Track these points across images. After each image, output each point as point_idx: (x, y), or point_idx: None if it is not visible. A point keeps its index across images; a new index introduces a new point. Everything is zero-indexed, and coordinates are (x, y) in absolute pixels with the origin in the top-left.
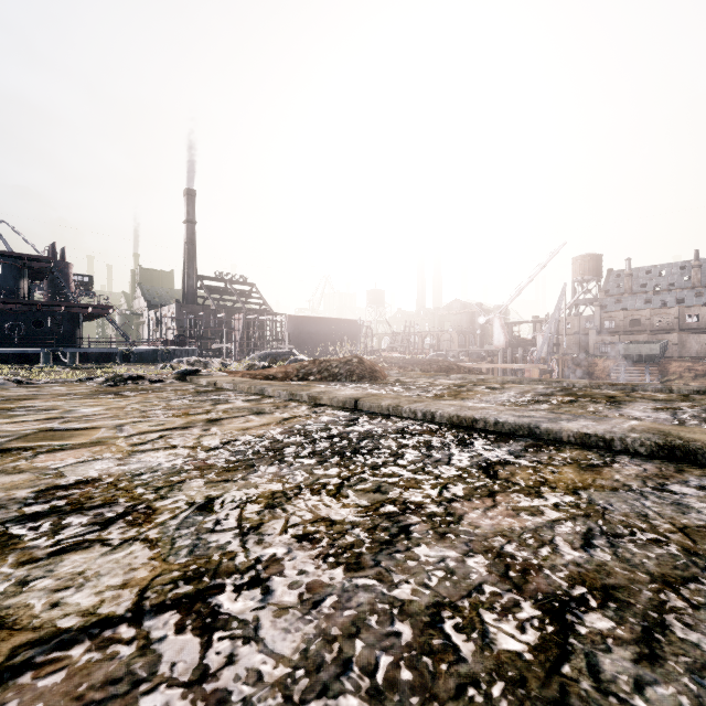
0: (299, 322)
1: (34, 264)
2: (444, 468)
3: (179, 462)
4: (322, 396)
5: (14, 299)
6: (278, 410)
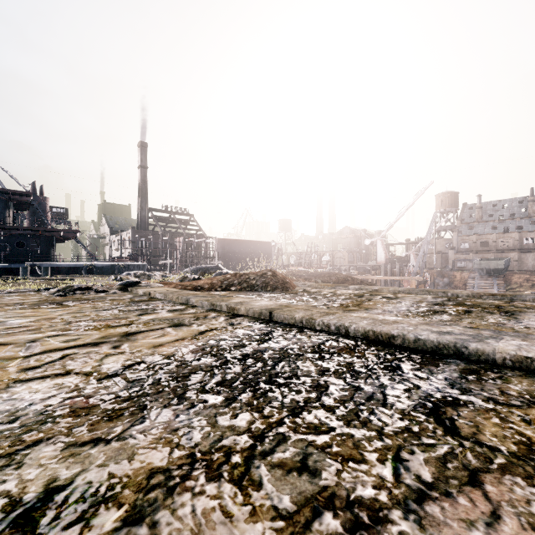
0: (226, 244)
1: (17, 197)
2: (382, 412)
3: (55, 401)
4: (239, 307)
5: (1, 225)
6: (197, 322)
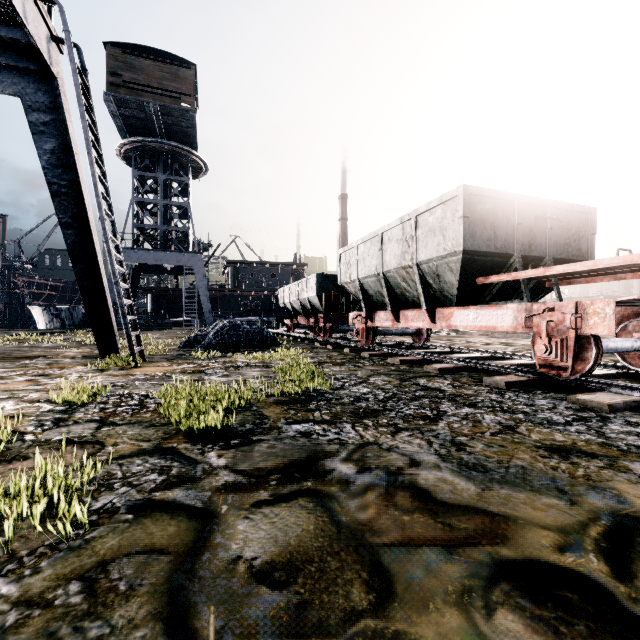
0: None
1: (296, 268)
2: None
3: None
4: None
5: None
6: None
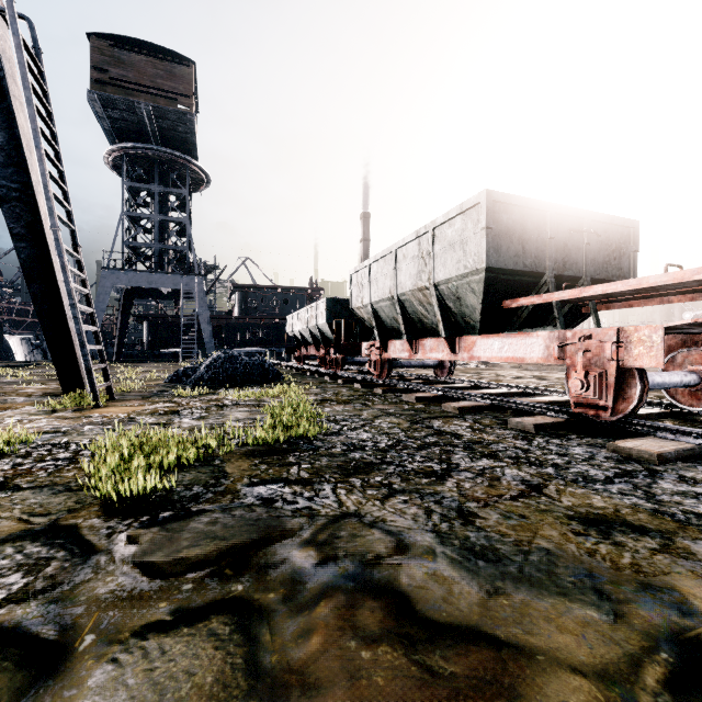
0: None
1: (312, 293)
2: None
3: None
4: None
5: None
6: None
